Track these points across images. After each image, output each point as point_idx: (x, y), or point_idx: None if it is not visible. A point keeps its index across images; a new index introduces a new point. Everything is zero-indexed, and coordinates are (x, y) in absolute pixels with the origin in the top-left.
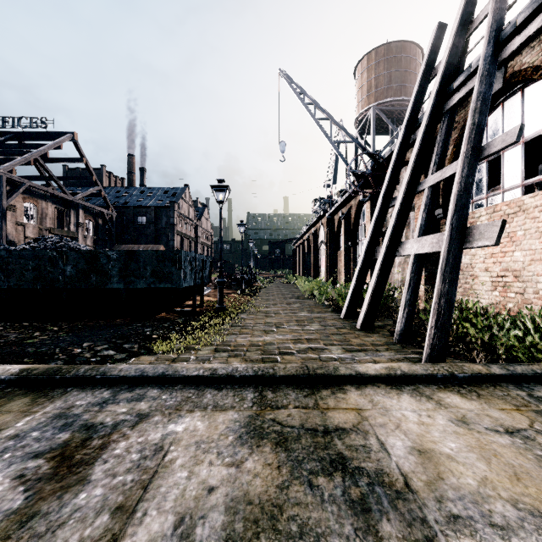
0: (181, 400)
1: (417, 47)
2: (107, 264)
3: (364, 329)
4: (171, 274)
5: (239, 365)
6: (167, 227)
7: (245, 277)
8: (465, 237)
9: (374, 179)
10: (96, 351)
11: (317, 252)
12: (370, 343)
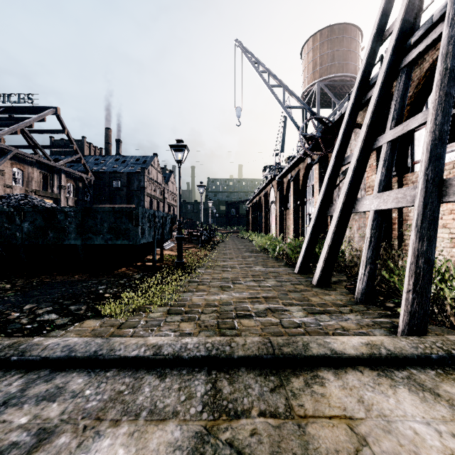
0: (109, 398)
1: (357, 29)
2: (65, 221)
3: (320, 286)
4: (128, 231)
5: (189, 339)
6: (138, 189)
7: (204, 233)
8: (442, 190)
9: (324, 141)
10: (36, 314)
11: (268, 211)
12: (331, 302)
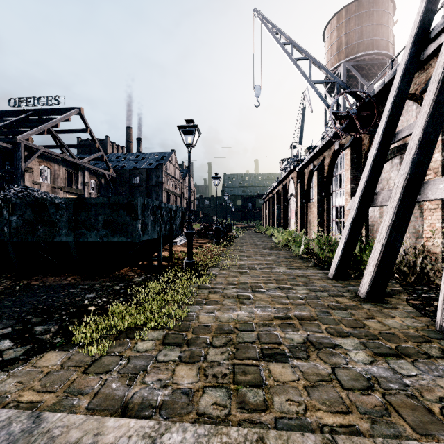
0: None
1: (389, 0)
2: (55, 214)
3: (371, 300)
4: (126, 225)
5: (178, 435)
6: (156, 185)
7: (219, 227)
8: None
9: (359, 120)
10: None
11: (286, 205)
12: (401, 332)
